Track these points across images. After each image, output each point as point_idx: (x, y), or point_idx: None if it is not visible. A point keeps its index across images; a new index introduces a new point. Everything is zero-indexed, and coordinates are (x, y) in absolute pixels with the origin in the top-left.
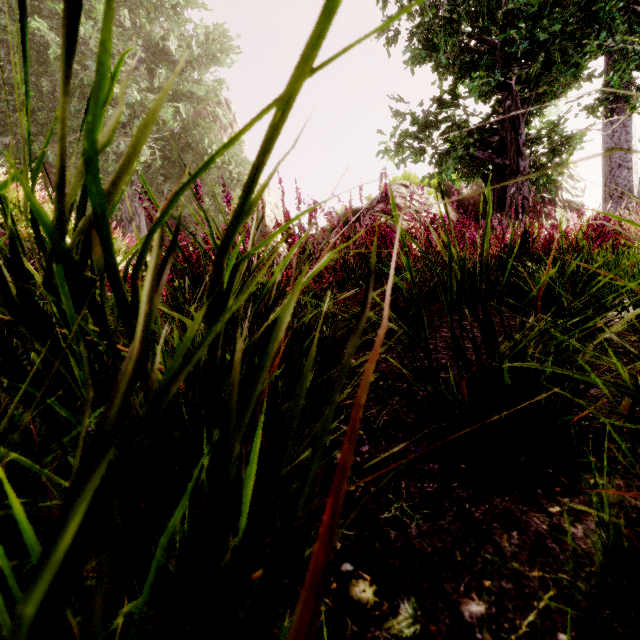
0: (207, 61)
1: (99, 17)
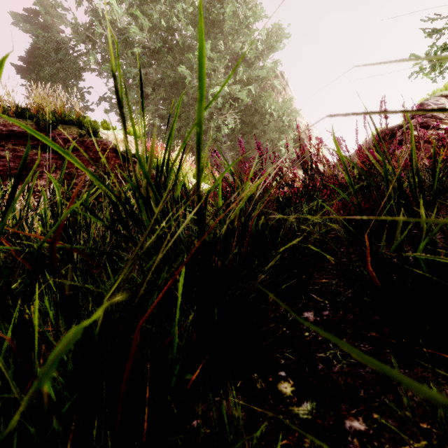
0: (267, 52)
1: (208, 52)
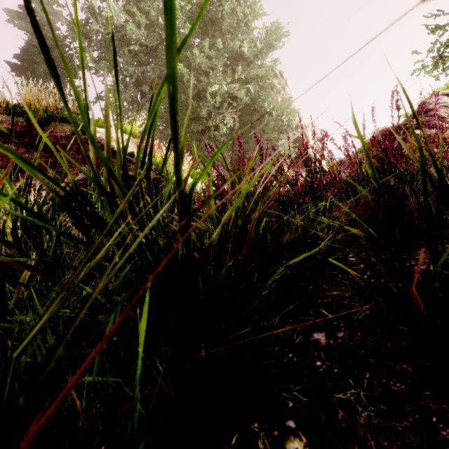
0: (266, 50)
1: (206, 50)
